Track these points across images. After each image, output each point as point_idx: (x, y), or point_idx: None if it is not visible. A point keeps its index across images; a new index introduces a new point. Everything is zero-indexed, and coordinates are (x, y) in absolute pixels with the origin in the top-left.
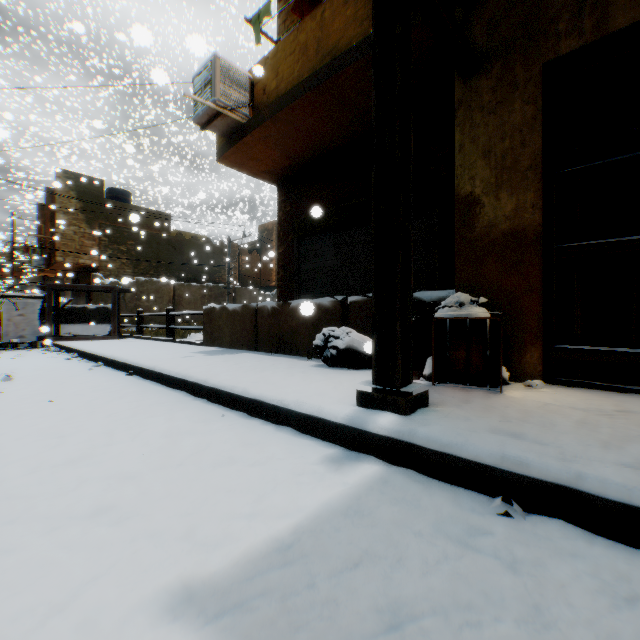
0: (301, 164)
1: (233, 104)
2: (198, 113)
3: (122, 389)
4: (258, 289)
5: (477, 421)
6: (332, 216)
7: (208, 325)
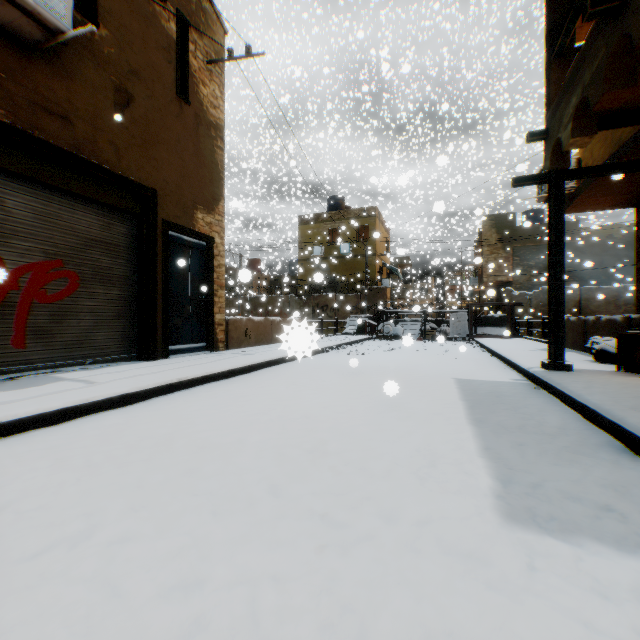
0: None
1: None
2: (537, 198)
3: (481, 359)
4: None
5: (568, 374)
6: None
7: None
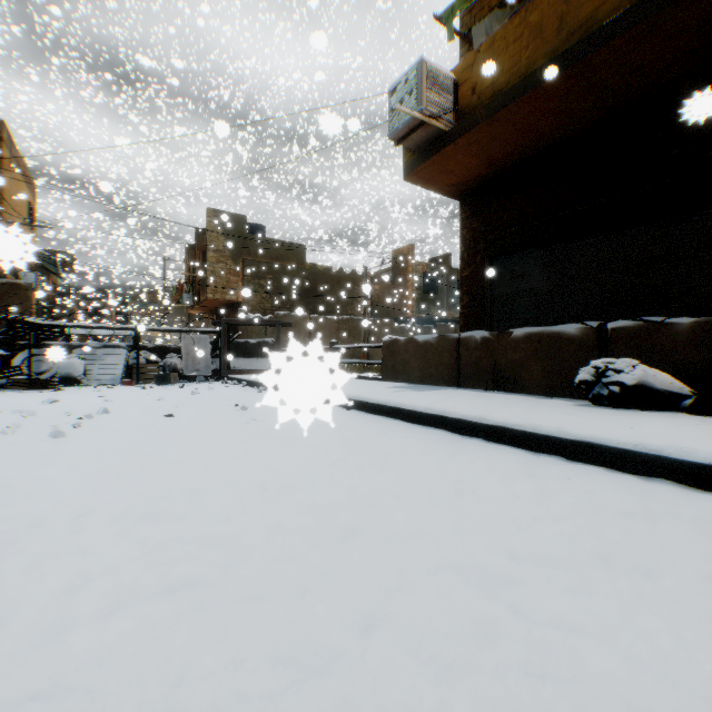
0: (500, 171)
1: (438, 111)
2: (397, 127)
3: (366, 423)
4: (393, 321)
5: None
6: (543, 228)
7: (389, 359)
